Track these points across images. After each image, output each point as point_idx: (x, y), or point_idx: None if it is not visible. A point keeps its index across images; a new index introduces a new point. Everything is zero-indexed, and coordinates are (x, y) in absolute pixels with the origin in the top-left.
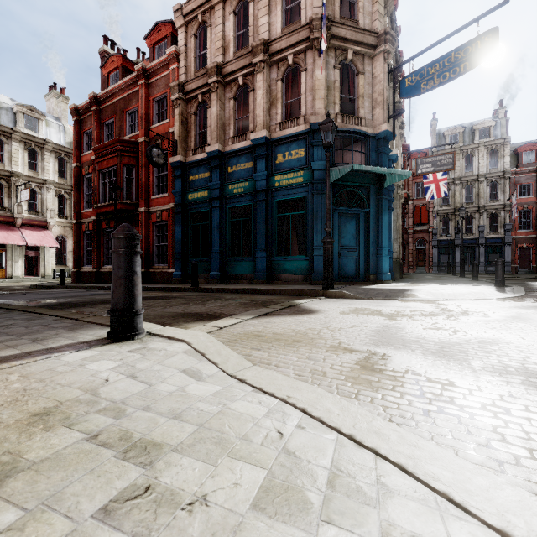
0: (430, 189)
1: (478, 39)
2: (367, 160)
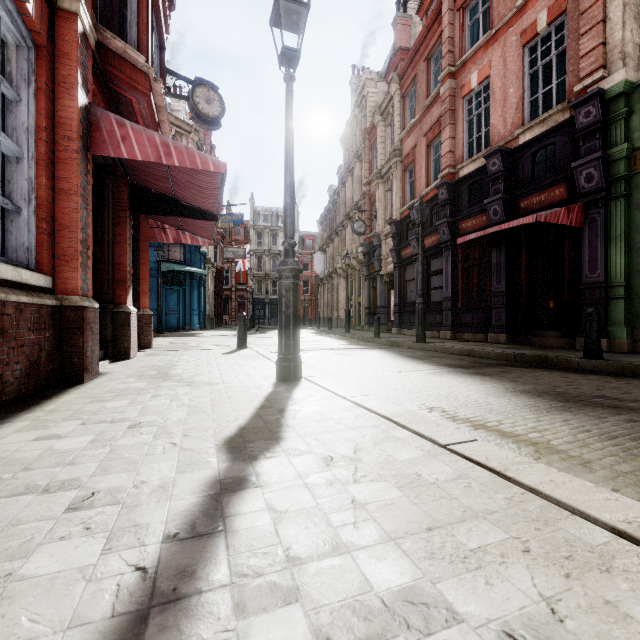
0: (239, 263)
1: (237, 214)
2: (184, 257)
